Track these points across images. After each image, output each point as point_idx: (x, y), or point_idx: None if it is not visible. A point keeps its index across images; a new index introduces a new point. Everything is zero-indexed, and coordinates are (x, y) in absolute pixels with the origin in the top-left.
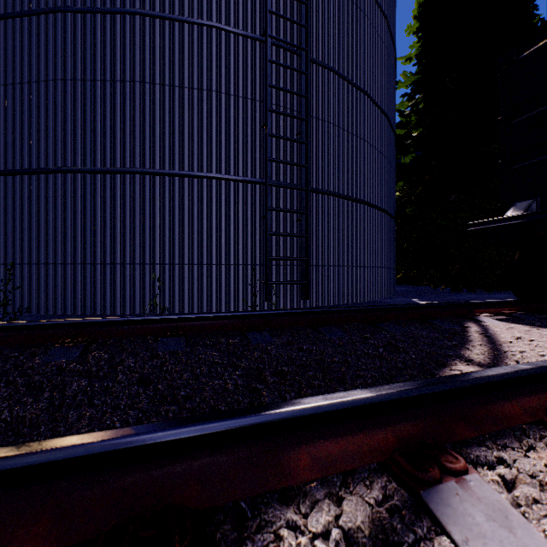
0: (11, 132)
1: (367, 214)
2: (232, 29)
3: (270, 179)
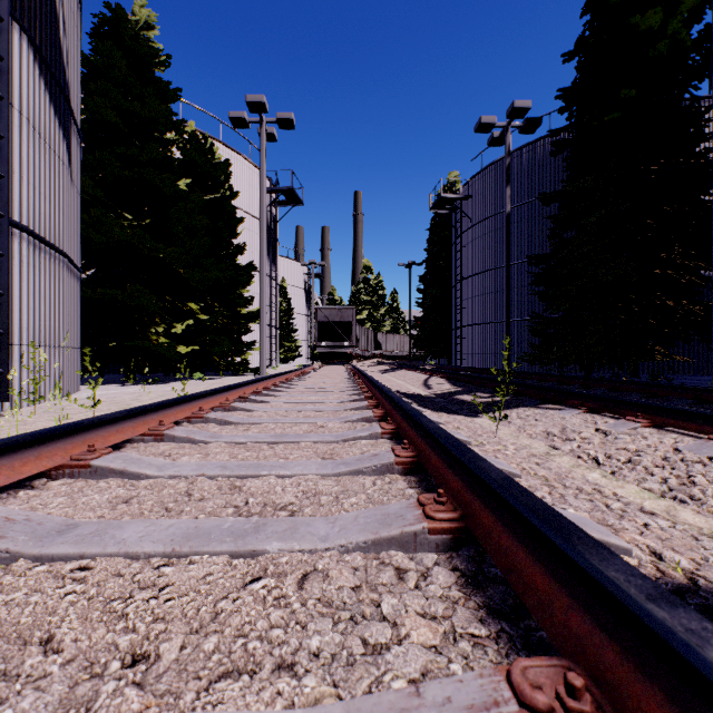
0: None
1: None
2: None
3: None
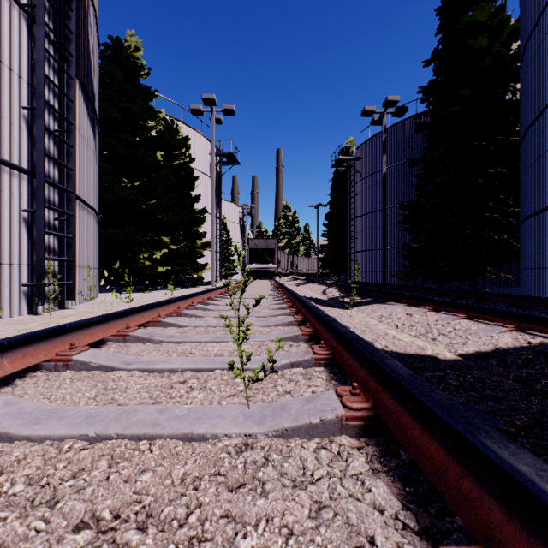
0: (531, 192)
1: None
2: None
3: None
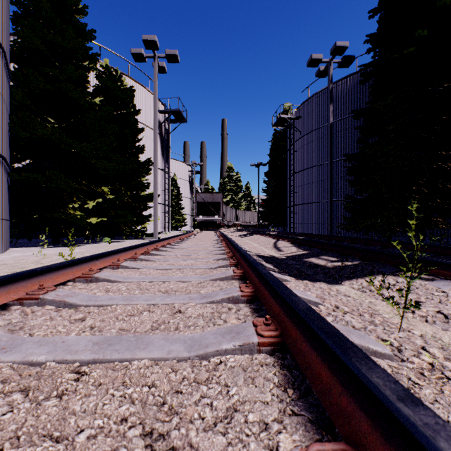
0: None
1: None
2: None
3: None
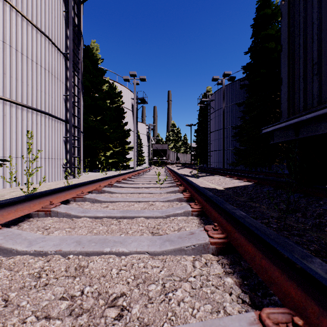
0: None
1: None
2: None
3: None
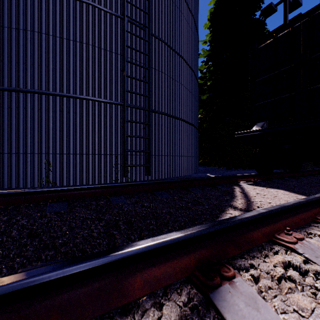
0: None
1: (183, 126)
2: (103, 8)
3: (127, 103)
